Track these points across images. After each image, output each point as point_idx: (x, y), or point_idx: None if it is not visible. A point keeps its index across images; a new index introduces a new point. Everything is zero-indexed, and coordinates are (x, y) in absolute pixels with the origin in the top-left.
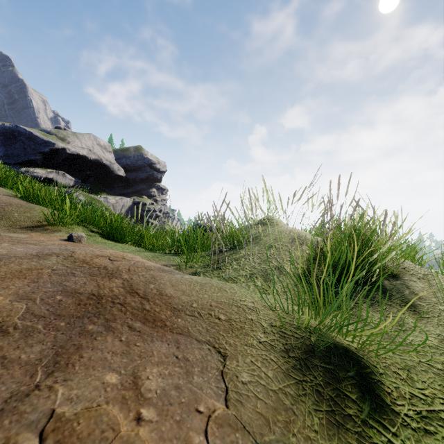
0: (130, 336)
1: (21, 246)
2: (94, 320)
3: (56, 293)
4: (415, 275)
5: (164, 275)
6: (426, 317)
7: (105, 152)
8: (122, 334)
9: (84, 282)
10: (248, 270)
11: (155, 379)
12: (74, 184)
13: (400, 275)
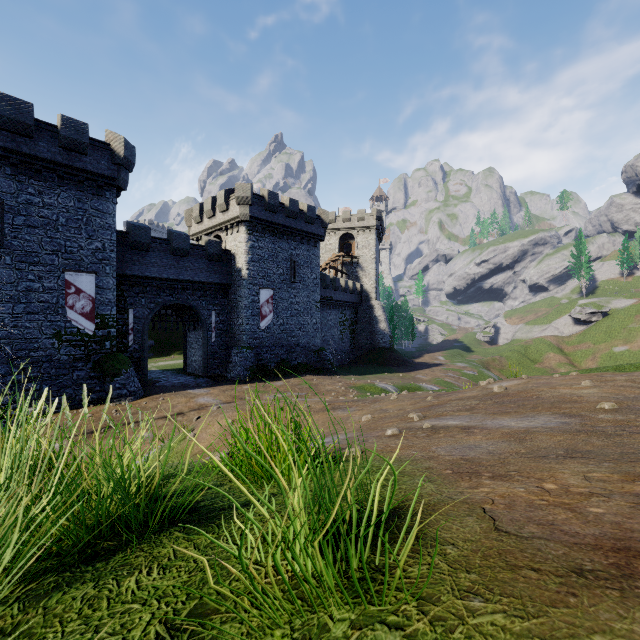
0: None
1: None
2: None
3: None
4: None
5: None
6: None
7: None
8: None
9: None
10: None
11: (555, 512)
12: None
13: None
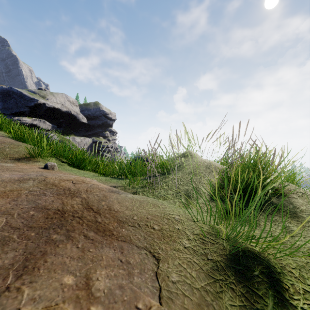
0: (85, 244)
1: (8, 173)
2: (57, 230)
3: (30, 209)
4: (296, 193)
5: (112, 195)
6: (307, 225)
7: (73, 106)
8: (79, 241)
9: (52, 200)
10: (174, 190)
11: (103, 280)
12: (51, 128)
13: (285, 193)
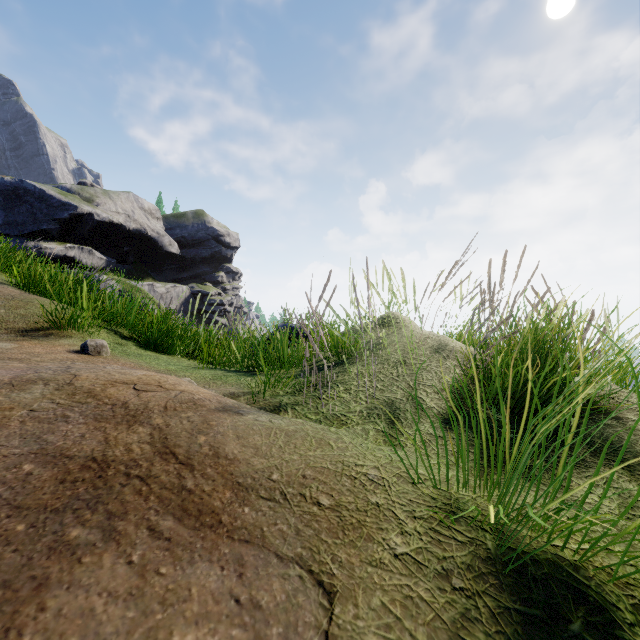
0: (148, 552)
1: None
2: (84, 515)
3: (25, 457)
4: (632, 409)
5: (224, 417)
6: None
7: (151, 220)
8: (134, 546)
9: (81, 434)
10: (363, 402)
11: None
12: (106, 265)
13: (608, 409)
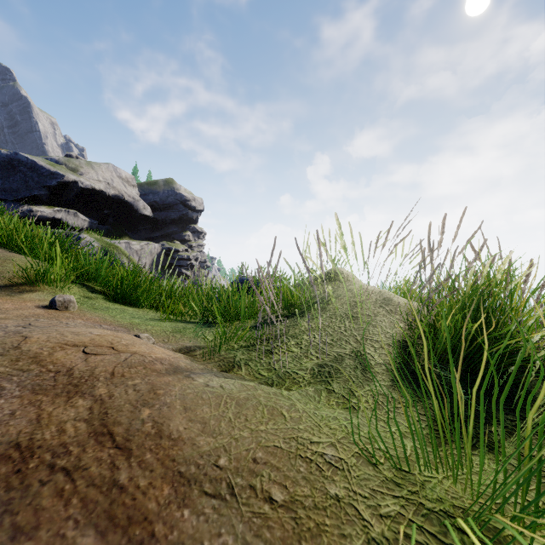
0: None
1: None
2: None
3: None
4: None
5: (173, 383)
6: None
7: (128, 187)
8: None
9: (11, 411)
10: (314, 358)
11: None
12: (89, 226)
13: None
